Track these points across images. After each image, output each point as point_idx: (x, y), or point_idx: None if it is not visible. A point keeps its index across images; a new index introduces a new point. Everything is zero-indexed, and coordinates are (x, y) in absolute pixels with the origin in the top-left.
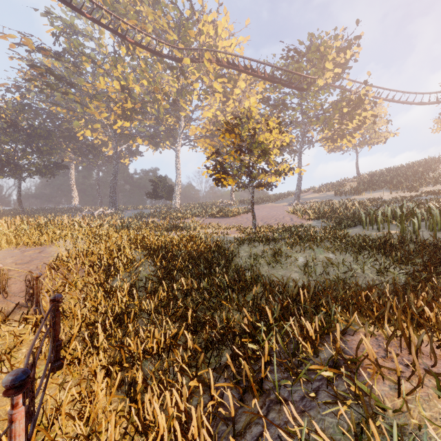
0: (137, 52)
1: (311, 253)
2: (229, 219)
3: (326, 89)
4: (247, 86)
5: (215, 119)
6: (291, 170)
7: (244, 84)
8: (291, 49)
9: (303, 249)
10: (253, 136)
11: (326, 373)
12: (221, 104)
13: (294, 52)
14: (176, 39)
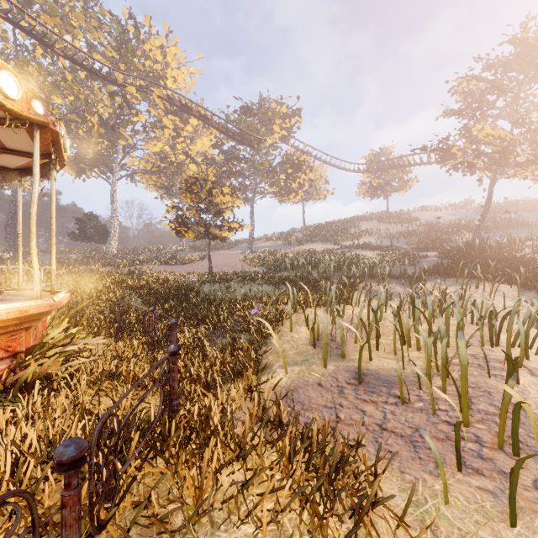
0: (62, 59)
1: (249, 286)
2: (184, 266)
3: (275, 148)
4: (199, 124)
5: (163, 155)
6: (240, 227)
7: (196, 122)
8: (243, 107)
9: (245, 285)
10: (209, 194)
11: (241, 313)
12: (171, 140)
13: (246, 110)
14: (116, 57)
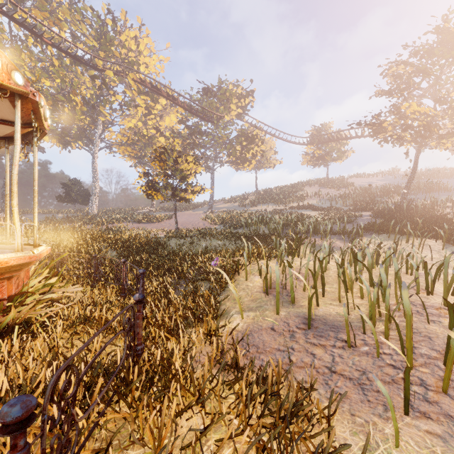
0: (50, 48)
1: (209, 241)
2: (154, 224)
3: (232, 123)
4: (167, 104)
5: (137, 129)
6: (202, 190)
7: (165, 101)
8: (205, 88)
9: (206, 240)
10: (176, 162)
11: (202, 264)
12: (143, 117)
13: (207, 91)
14: (97, 46)
